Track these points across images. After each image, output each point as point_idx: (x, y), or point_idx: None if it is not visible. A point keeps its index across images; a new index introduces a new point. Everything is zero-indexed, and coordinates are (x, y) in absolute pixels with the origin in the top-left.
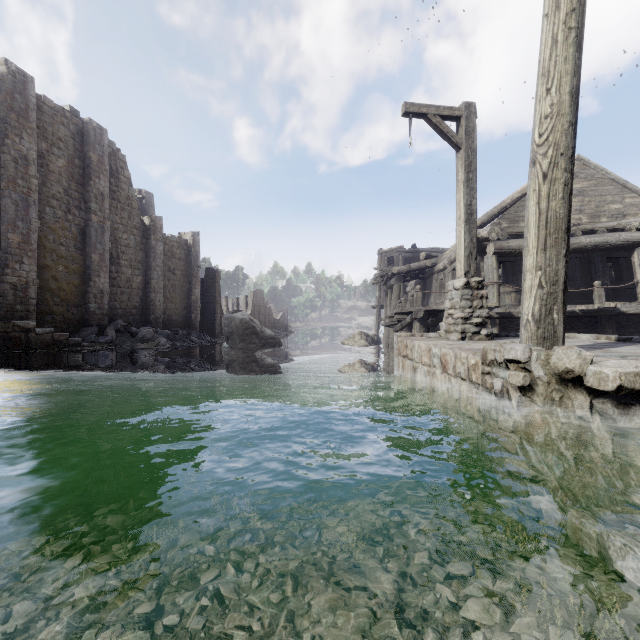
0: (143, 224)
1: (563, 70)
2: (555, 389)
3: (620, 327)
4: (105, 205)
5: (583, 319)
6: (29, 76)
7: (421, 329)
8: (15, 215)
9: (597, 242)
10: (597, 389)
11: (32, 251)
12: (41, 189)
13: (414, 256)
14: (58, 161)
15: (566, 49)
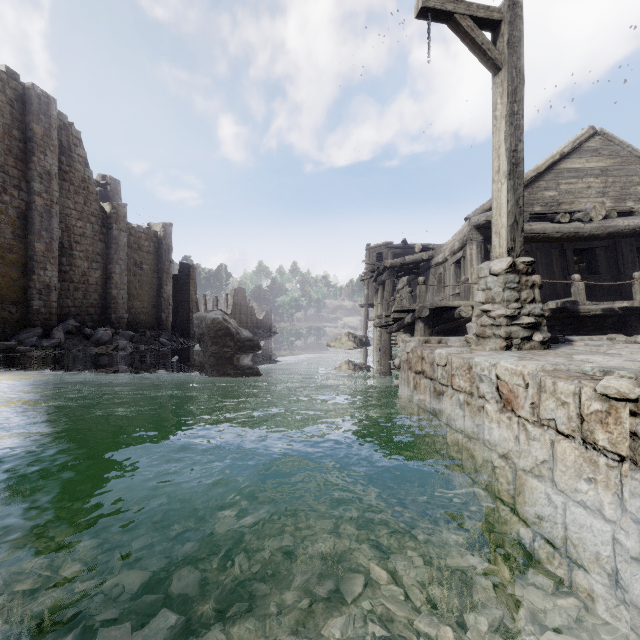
0: (103, 211)
1: None
2: None
3: None
4: (53, 186)
5: (609, 319)
6: None
7: (426, 331)
8: None
9: (637, 225)
10: None
11: None
12: None
13: (404, 252)
14: None
15: None
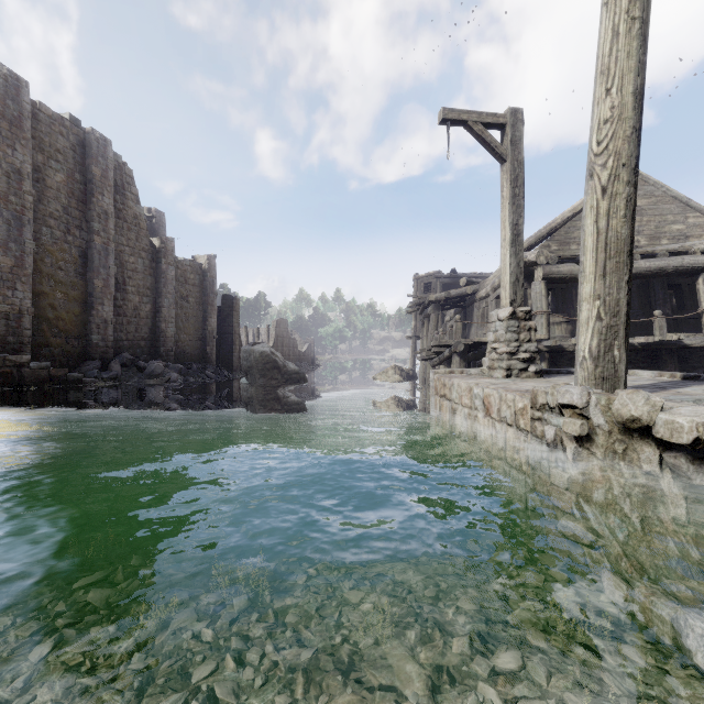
0: (152, 246)
1: (625, 67)
2: (618, 440)
3: (683, 361)
4: (109, 225)
5: (641, 353)
6: (23, 80)
7: (461, 364)
8: (7, 236)
9: (658, 267)
10: (669, 441)
11: (26, 276)
12: (37, 207)
13: (454, 282)
14: (56, 175)
15: (629, 42)
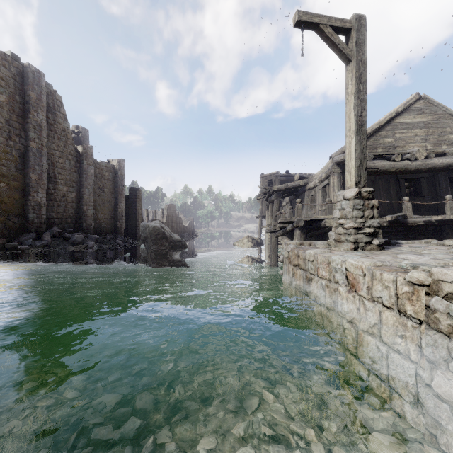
0: (77, 151)
1: None
2: None
3: None
4: (43, 134)
5: (430, 227)
6: None
7: (301, 236)
8: None
9: (448, 163)
10: None
11: None
12: None
13: (287, 179)
14: None
15: None
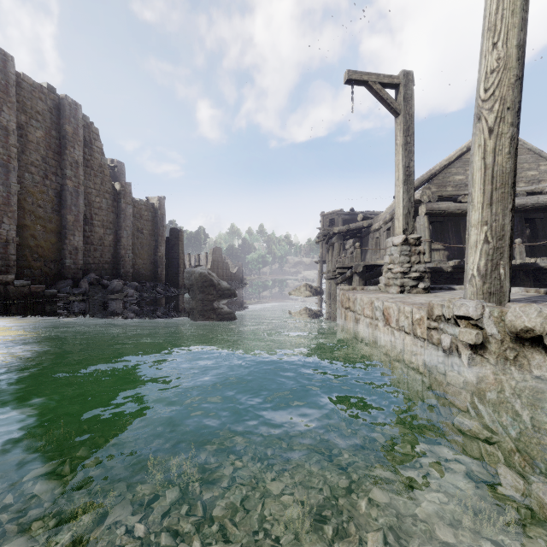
0: (114, 189)
1: (510, 23)
2: (510, 348)
3: (536, 280)
4: (79, 172)
5: None
6: (9, 55)
7: (360, 282)
8: None
9: (518, 204)
10: None
11: (12, 212)
12: (20, 157)
13: (352, 218)
14: (36, 132)
15: (513, 2)
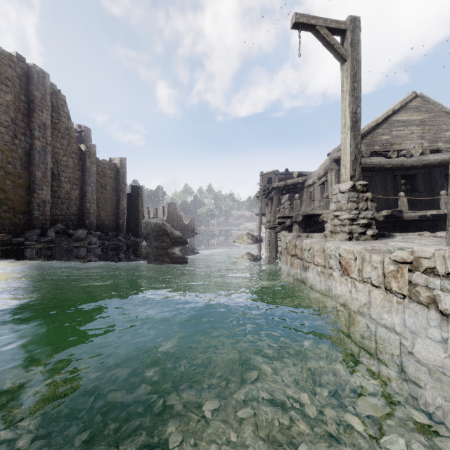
0: (80, 150)
1: None
2: None
3: None
4: (47, 133)
5: (426, 222)
6: None
7: (300, 230)
8: None
9: (443, 159)
10: None
11: None
12: None
13: (286, 177)
14: (6, 96)
15: None
